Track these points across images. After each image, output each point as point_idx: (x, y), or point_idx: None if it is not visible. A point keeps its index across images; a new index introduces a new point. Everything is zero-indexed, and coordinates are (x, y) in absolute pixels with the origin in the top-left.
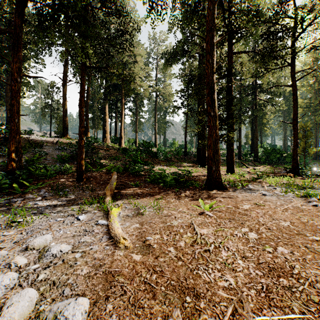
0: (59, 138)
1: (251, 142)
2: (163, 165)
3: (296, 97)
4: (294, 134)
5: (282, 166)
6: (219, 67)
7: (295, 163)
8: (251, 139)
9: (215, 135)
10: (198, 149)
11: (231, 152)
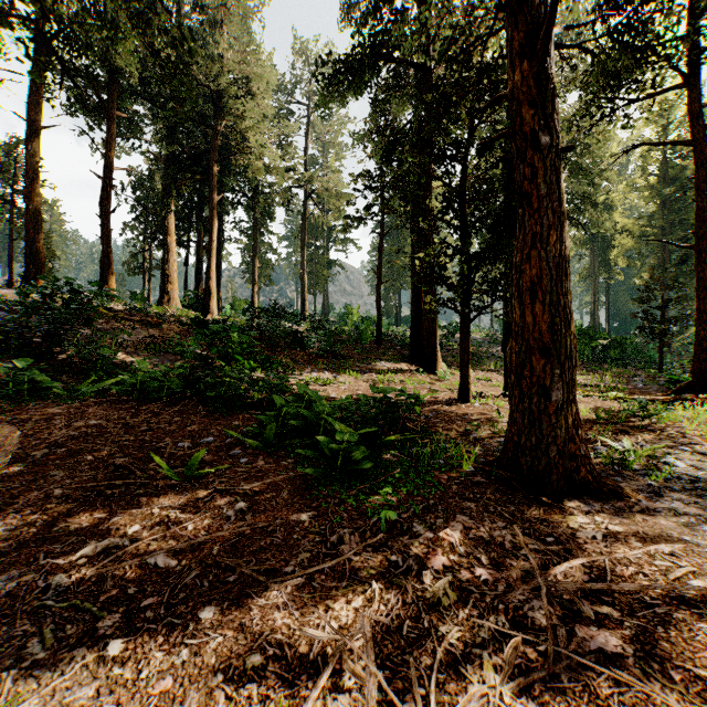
0: (11, 288)
1: None
2: (320, 369)
3: (706, 171)
4: (700, 280)
5: (605, 369)
6: (493, 66)
7: (704, 364)
8: None
9: (556, 237)
10: (413, 325)
11: None
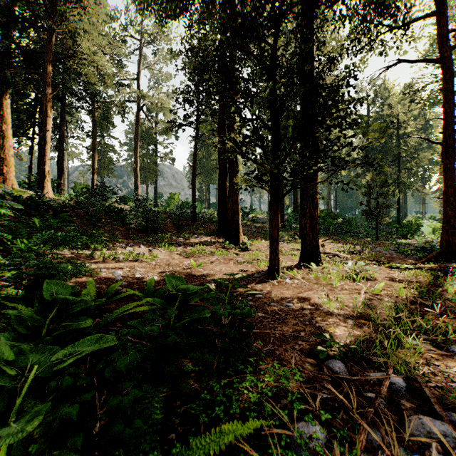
0: None
1: (293, 200)
2: (137, 243)
3: (452, 84)
4: (448, 170)
5: (343, 238)
6: None
7: (452, 237)
8: (294, 196)
9: None
10: (220, 206)
11: (314, 209)
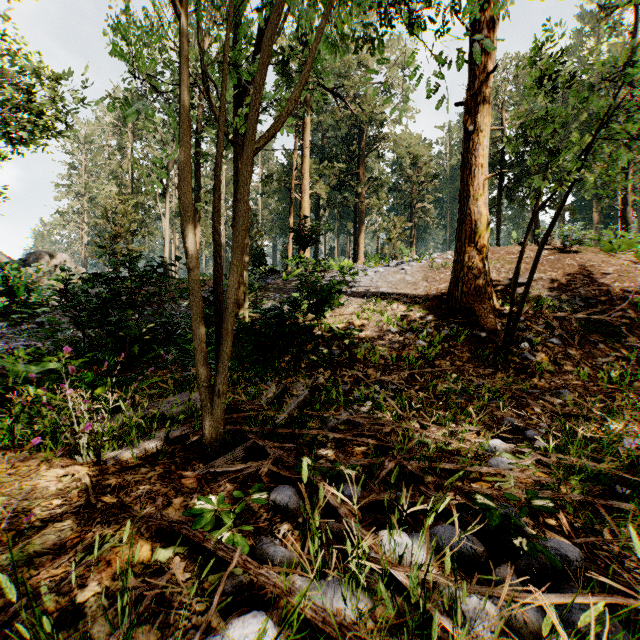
0: None
1: None
2: None
3: None
4: None
5: None
6: None
7: None
8: None
9: None
10: None
11: None
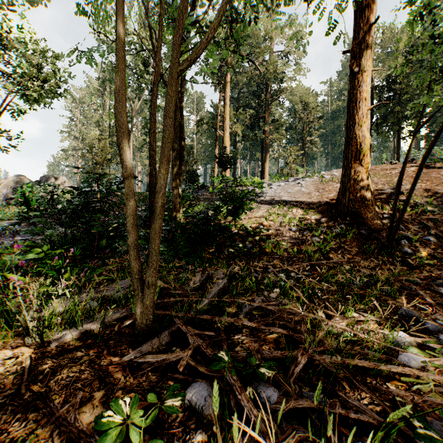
0: None
1: None
2: None
3: None
4: None
5: None
6: None
7: None
8: None
9: None
10: None
11: None
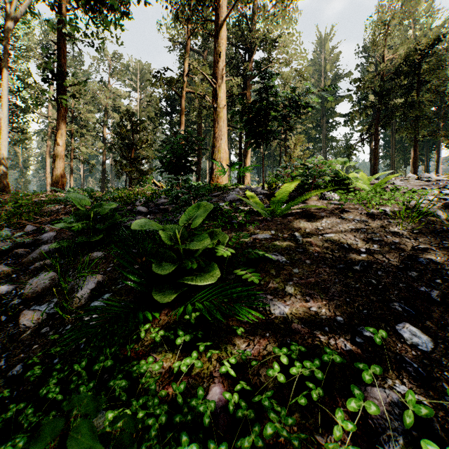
0: None
1: None
2: None
3: None
4: None
5: None
6: None
7: None
8: None
9: None
10: None
11: None
